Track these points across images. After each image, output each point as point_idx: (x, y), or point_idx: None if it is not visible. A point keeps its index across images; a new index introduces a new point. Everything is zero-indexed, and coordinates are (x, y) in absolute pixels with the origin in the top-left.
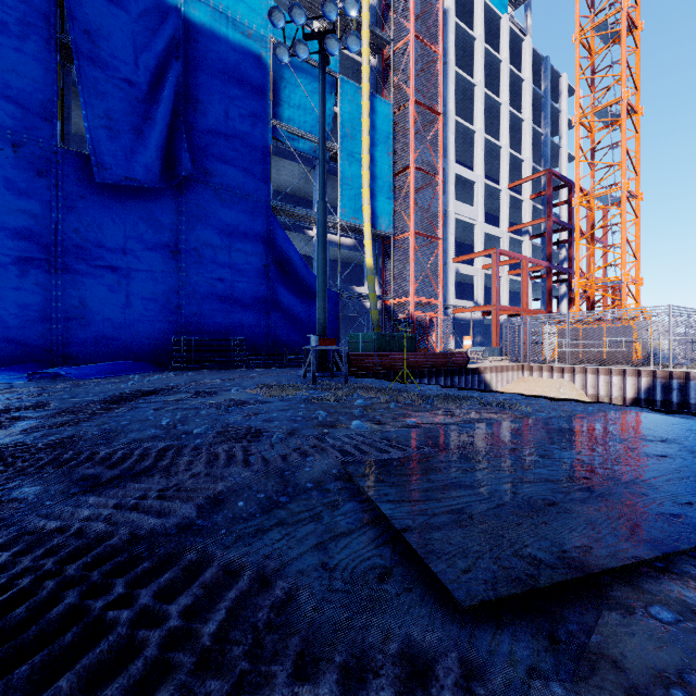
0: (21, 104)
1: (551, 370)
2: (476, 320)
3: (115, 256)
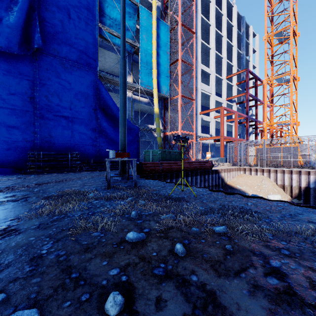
0: None
1: (256, 170)
2: (211, 144)
3: None
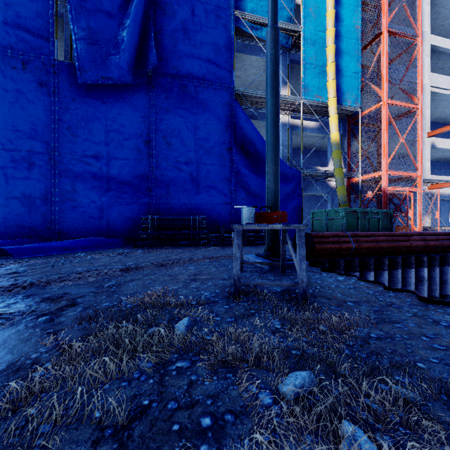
0: (28, 30)
1: None
2: None
3: (98, 147)
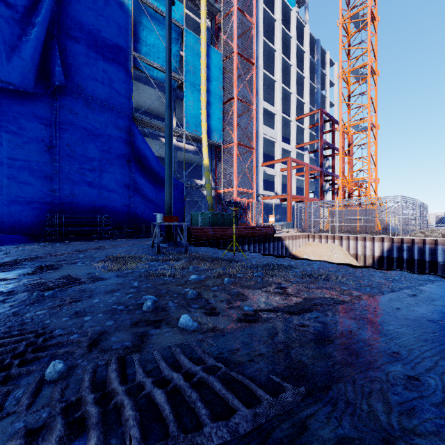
0: None
1: (327, 237)
2: (276, 204)
3: None
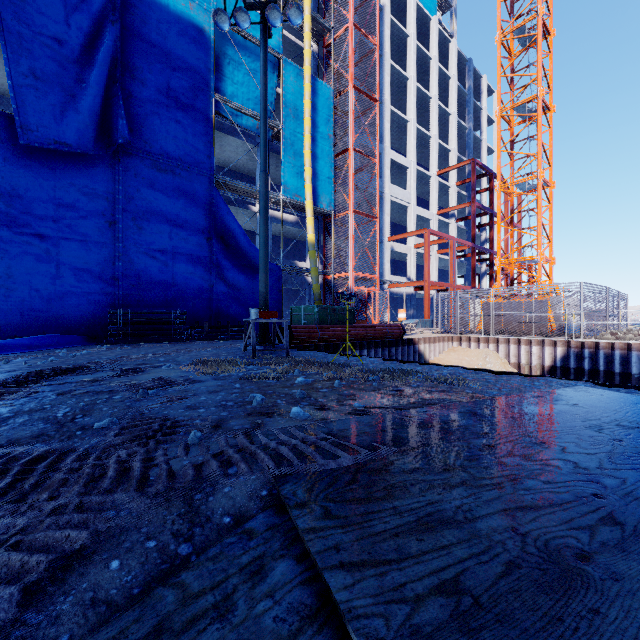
0: None
1: (478, 340)
2: (409, 294)
3: (44, 223)
